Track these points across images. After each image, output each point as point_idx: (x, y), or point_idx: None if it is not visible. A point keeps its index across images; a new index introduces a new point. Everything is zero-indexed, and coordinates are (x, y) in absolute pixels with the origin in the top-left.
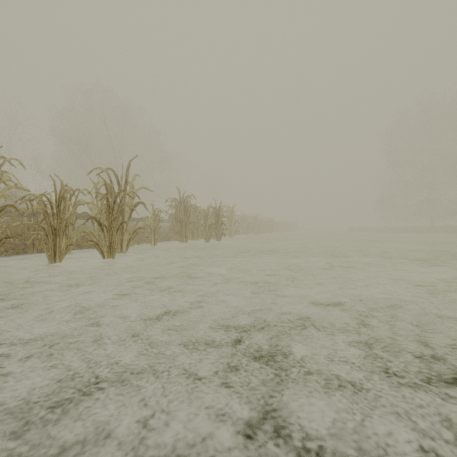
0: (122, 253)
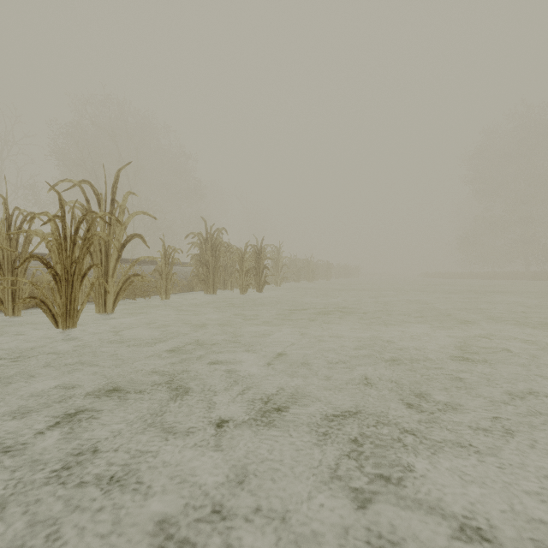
0: (106, 313)
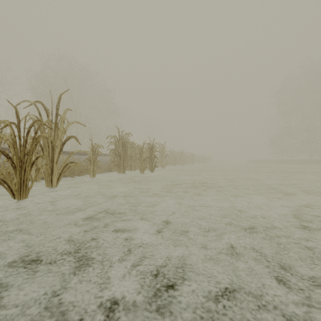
0: (52, 187)
